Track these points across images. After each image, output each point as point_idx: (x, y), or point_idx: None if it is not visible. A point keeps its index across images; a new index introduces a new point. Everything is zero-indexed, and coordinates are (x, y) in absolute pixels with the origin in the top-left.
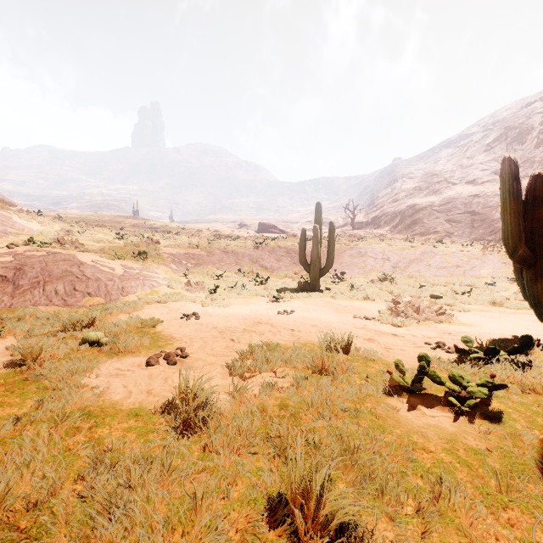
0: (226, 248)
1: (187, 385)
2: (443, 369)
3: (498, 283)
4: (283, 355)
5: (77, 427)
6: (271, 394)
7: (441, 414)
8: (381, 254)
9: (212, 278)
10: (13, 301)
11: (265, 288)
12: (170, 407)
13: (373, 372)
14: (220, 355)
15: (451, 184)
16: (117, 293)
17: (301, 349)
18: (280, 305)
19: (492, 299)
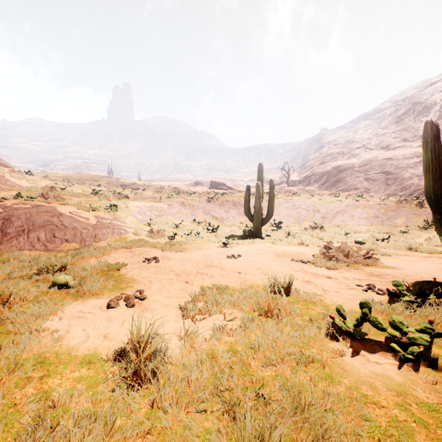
0: (183, 201)
1: (139, 333)
2: (377, 311)
3: (411, 231)
4: (232, 296)
5: (29, 376)
6: (221, 339)
7: (385, 361)
8: (312, 206)
9: (171, 227)
10: (1, 247)
11: (216, 235)
12: (123, 355)
13: (314, 315)
14: (174, 296)
15: (369, 149)
16: (90, 240)
17: (248, 292)
18: (228, 250)
19: (407, 244)
